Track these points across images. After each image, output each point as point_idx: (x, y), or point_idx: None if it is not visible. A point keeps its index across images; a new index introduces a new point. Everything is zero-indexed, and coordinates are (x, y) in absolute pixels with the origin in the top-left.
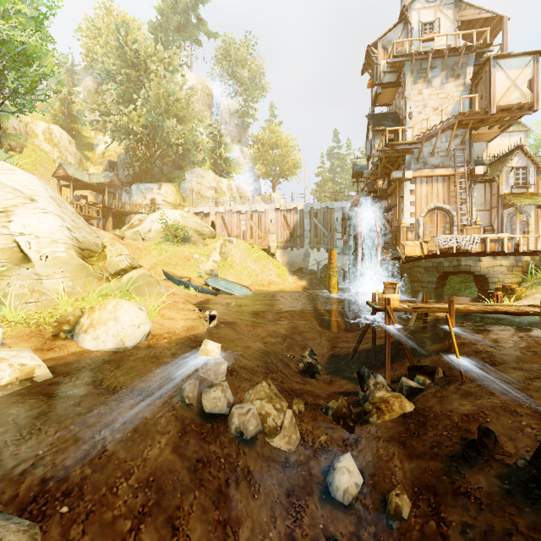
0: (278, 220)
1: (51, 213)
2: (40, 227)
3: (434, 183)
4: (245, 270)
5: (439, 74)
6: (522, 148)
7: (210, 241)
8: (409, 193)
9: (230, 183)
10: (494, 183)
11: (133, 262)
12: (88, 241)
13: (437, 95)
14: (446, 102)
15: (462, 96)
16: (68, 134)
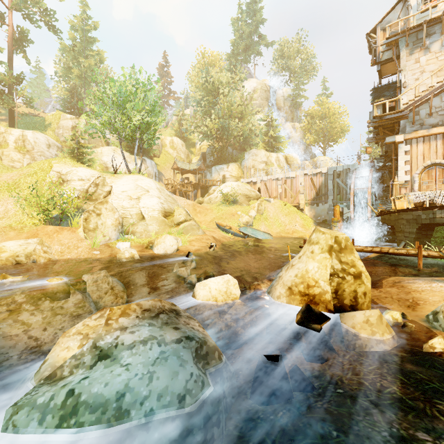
0: (306, 182)
1: (154, 196)
2: (149, 204)
3: (432, 141)
4: (277, 222)
5: (439, 38)
6: None
7: (253, 202)
8: (403, 154)
9: (278, 156)
10: None
11: (186, 218)
12: (170, 208)
13: (436, 59)
14: None
15: None
16: (182, 140)
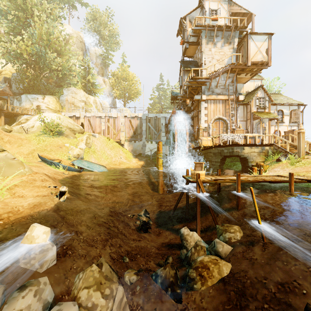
0: (126, 123)
1: None
2: None
3: (218, 103)
4: (104, 155)
5: (220, 40)
6: (262, 87)
7: (79, 135)
8: (204, 109)
9: (95, 99)
10: (249, 105)
11: None
12: None
13: (219, 53)
14: (224, 57)
15: (233, 54)
16: None
